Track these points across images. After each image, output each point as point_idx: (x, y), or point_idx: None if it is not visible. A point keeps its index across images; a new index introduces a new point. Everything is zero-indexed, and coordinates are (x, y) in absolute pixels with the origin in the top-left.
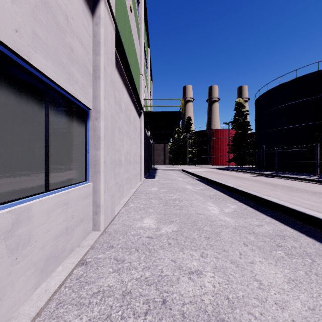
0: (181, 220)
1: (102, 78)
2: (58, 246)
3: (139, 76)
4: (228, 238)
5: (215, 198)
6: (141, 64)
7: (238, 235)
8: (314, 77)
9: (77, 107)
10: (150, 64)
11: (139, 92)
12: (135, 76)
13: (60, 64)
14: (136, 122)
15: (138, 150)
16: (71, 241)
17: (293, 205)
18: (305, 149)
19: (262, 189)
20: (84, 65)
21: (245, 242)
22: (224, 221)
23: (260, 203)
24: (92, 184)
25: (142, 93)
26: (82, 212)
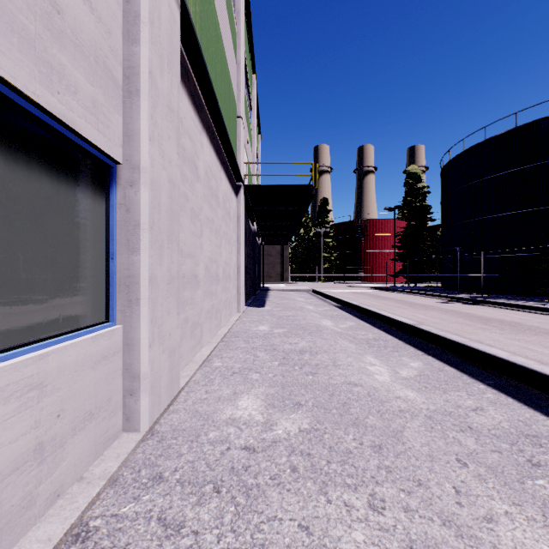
0: (318, 400)
1: (145, 94)
2: (6, 500)
3: (236, 120)
4: (422, 445)
5: (377, 346)
6: (240, 98)
7: (440, 435)
8: (548, 125)
9: (82, 154)
10: (256, 104)
11: (236, 150)
12: (228, 117)
13: (12, 28)
14: (230, 204)
15: (233, 255)
16: (54, 475)
17: (543, 365)
18: (532, 253)
19: (465, 328)
20: (97, 58)
21: (459, 455)
22: (404, 399)
23: (469, 357)
24: (122, 329)
25: (241, 151)
26: (93, 396)
